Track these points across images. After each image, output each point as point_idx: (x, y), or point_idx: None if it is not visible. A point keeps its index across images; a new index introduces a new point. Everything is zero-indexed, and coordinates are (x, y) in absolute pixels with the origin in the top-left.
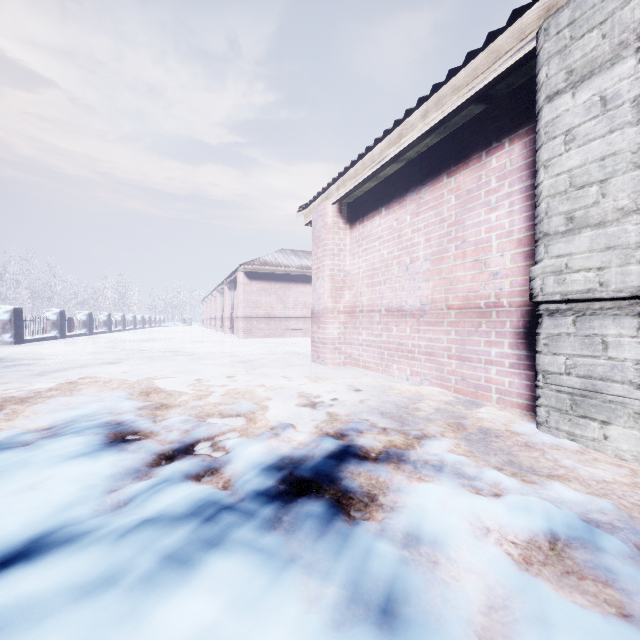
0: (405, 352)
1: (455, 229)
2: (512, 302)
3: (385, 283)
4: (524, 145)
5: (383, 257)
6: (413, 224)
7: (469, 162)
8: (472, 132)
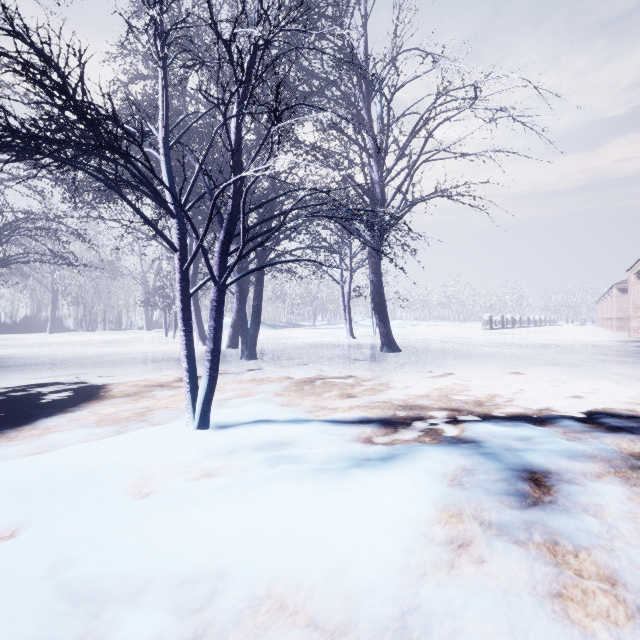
0: None
1: None
2: None
3: None
4: None
5: None
6: None
7: None
8: None
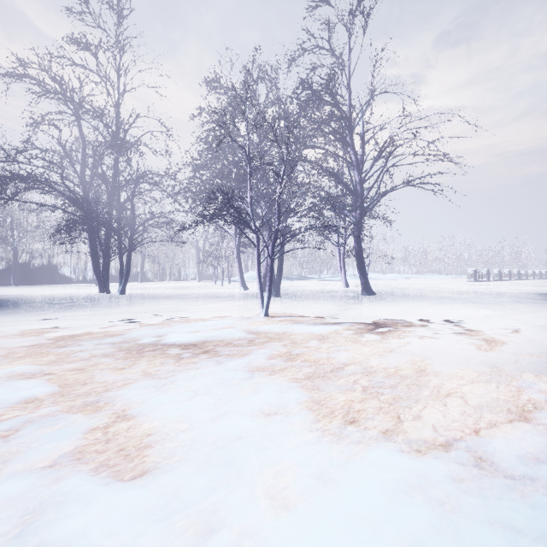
0: None
1: None
2: None
3: None
4: None
5: None
6: None
7: None
8: None
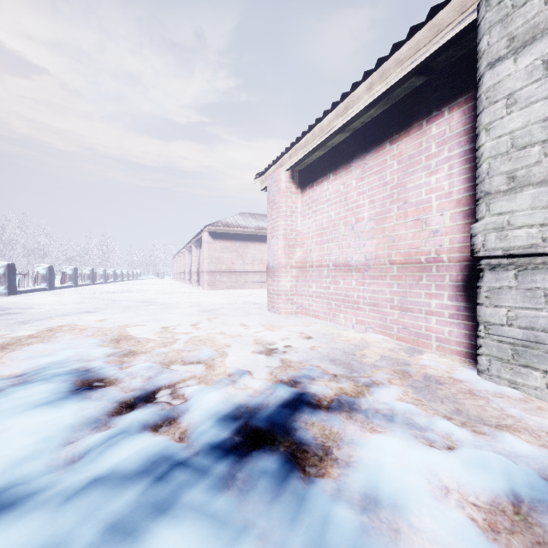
0: (351, 303)
1: (397, 191)
2: (451, 257)
3: (333, 241)
4: (463, 112)
5: (331, 218)
6: (358, 188)
7: (410, 130)
8: (413, 102)
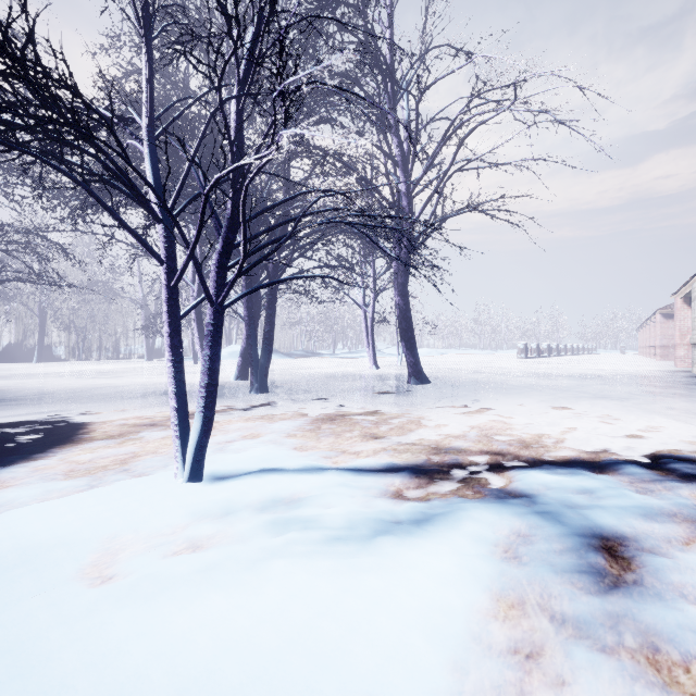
0: None
1: None
2: None
3: None
4: None
5: None
6: None
7: None
8: None
